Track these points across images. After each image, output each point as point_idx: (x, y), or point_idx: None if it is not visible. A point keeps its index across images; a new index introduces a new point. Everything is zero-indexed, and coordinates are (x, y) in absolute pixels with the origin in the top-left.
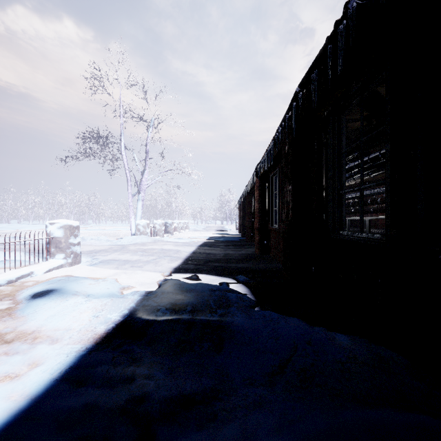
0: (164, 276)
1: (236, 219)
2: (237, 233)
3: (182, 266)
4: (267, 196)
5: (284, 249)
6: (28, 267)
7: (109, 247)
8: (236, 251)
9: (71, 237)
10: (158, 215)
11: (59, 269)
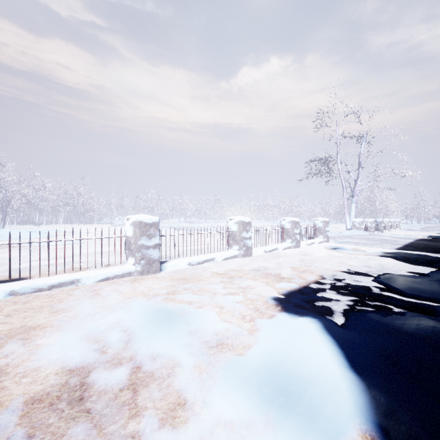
0: (391, 250)
1: None
2: None
3: (403, 248)
4: None
5: None
6: (311, 240)
7: (338, 235)
8: None
9: (326, 227)
10: (357, 214)
11: (321, 243)
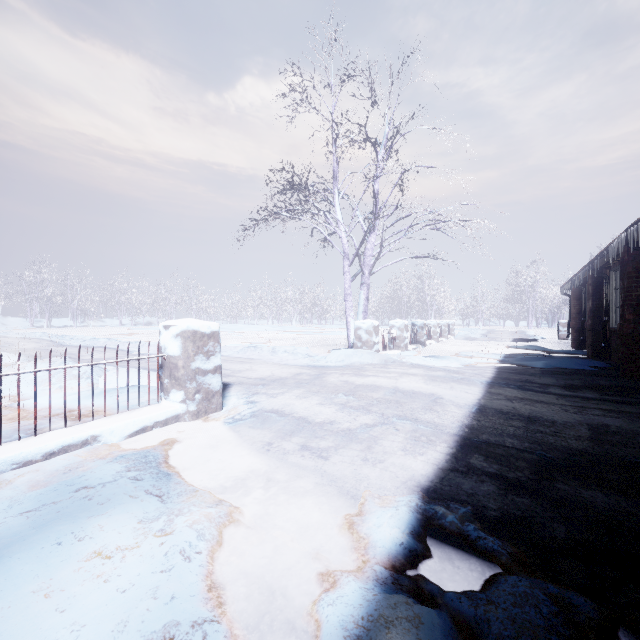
0: (375, 554)
1: (547, 317)
2: (567, 348)
3: (450, 481)
4: None
5: None
6: (102, 421)
7: (296, 371)
8: (629, 420)
9: (196, 356)
10: (402, 312)
11: (171, 424)
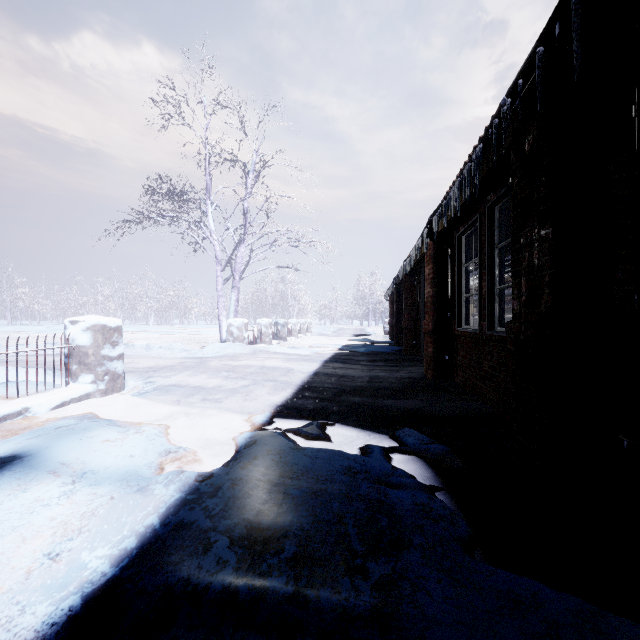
0: (255, 425)
1: (382, 318)
2: (386, 340)
3: (292, 401)
4: (450, 273)
5: (521, 381)
6: (24, 399)
7: (180, 361)
8: (390, 373)
9: (105, 346)
10: (268, 312)
11: (83, 400)
